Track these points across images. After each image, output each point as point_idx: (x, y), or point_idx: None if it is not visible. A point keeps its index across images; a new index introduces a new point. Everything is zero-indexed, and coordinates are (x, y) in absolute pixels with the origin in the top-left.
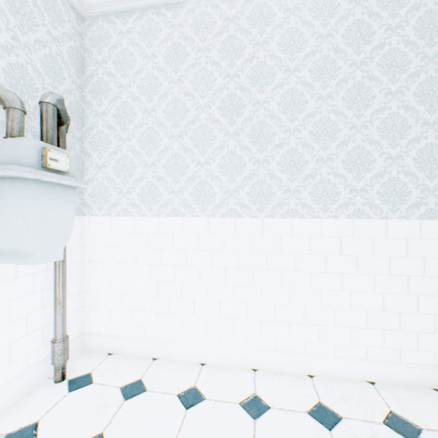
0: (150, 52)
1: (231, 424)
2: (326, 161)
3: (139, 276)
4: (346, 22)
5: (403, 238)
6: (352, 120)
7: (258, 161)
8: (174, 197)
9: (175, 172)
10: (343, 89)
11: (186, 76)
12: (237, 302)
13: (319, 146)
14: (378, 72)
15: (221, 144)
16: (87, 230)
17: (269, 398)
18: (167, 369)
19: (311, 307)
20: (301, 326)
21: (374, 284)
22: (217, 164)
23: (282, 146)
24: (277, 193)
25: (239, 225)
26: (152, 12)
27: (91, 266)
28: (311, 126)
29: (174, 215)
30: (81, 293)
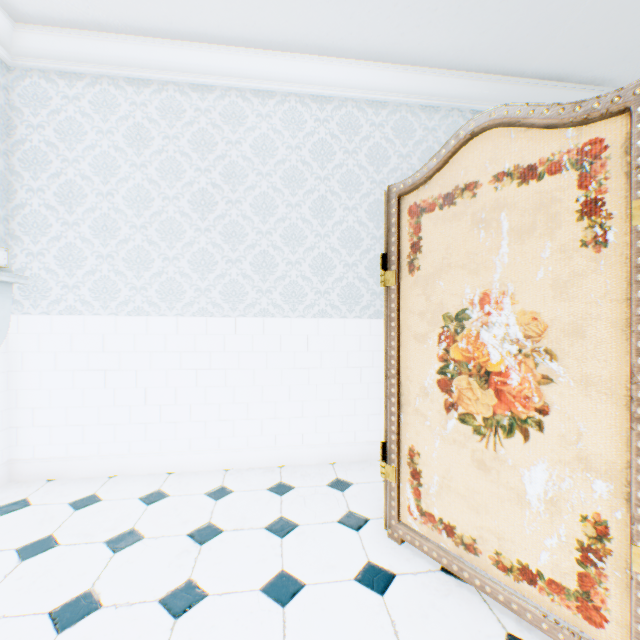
0: (107, 127)
1: (193, 507)
2: (296, 264)
3: (91, 384)
4: (313, 139)
5: (358, 335)
6: (317, 228)
7: (231, 260)
8: (136, 294)
9: (138, 267)
10: (310, 200)
11: (152, 163)
12: (210, 403)
13: (289, 250)
14: (338, 189)
15: (192, 239)
16: (16, 333)
17: (236, 486)
18: (128, 482)
19: (282, 402)
20: (273, 421)
21: (336, 376)
22: (188, 261)
23: (255, 247)
24: (250, 293)
25: (212, 325)
26: (109, 82)
27: (22, 377)
28: (282, 230)
29: (136, 314)
30: (7, 411)
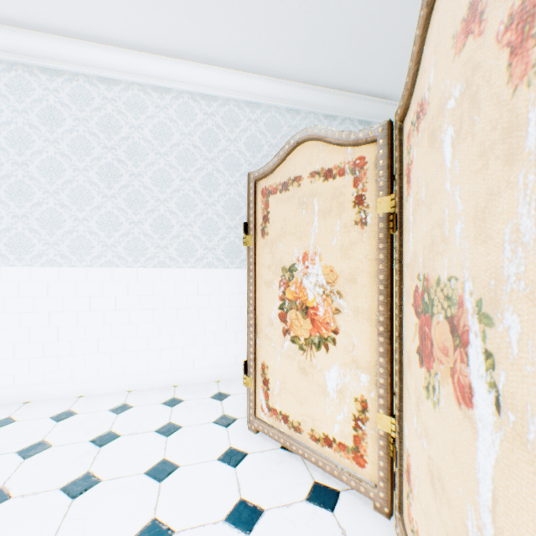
0: (22, 107)
1: (98, 420)
2: (188, 226)
3: (7, 325)
4: (202, 128)
5: (238, 281)
6: (206, 198)
7: (134, 222)
8: (50, 248)
9: (51, 226)
10: (200, 176)
11: (64, 139)
12: (116, 338)
13: (183, 214)
14: (223, 168)
15: (100, 204)
16: None
17: (136, 402)
18: (41, 406)
19: (177, 335)
20: (170, 350)
21: (221, 313)
22: (97, 221)
23: (154, 212)
24: (150, 248)
25: (118, 274)
26: (24, 69)
27: None
28: (177, 199)
29: (50, 266)
30: None
